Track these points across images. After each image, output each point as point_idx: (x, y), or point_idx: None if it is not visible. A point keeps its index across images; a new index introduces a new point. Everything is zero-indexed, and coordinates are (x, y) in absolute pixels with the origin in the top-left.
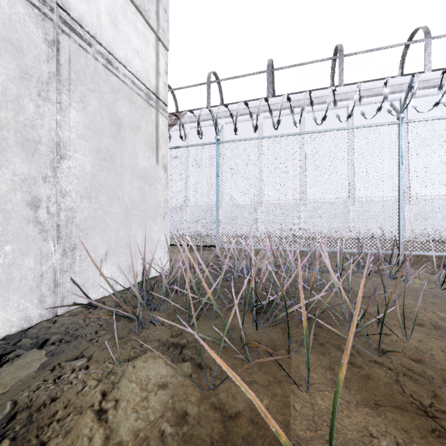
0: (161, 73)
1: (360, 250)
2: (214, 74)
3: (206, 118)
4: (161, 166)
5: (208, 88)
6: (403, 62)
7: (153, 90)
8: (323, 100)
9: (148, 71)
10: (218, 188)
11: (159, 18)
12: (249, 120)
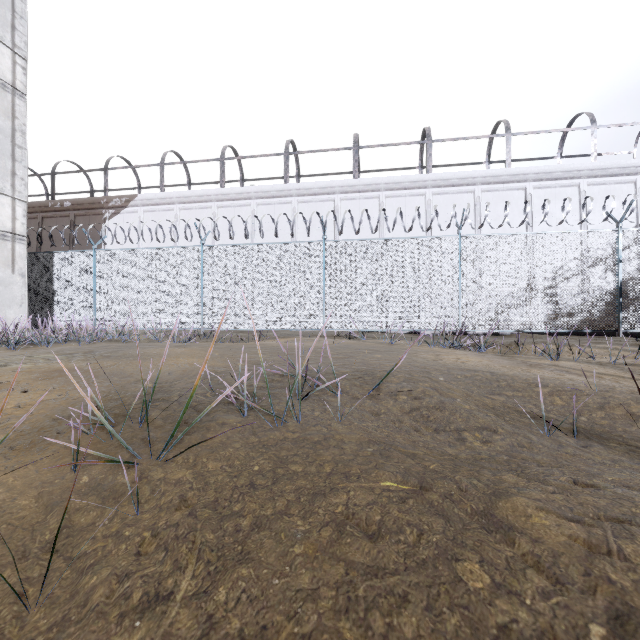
0: (18, 218)
1: (182, 328)
2: (175, 152)
3: (159, 203)
4: (18, 274)
5: (162, 171)
6: (358, 159)
7: (10, 231)
8: (270, 194)
9: (4, 221)
10: (95, 285)
11: (15, 187)
12: (203, 208)
